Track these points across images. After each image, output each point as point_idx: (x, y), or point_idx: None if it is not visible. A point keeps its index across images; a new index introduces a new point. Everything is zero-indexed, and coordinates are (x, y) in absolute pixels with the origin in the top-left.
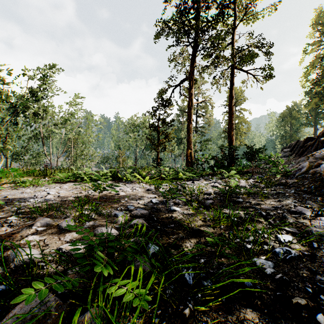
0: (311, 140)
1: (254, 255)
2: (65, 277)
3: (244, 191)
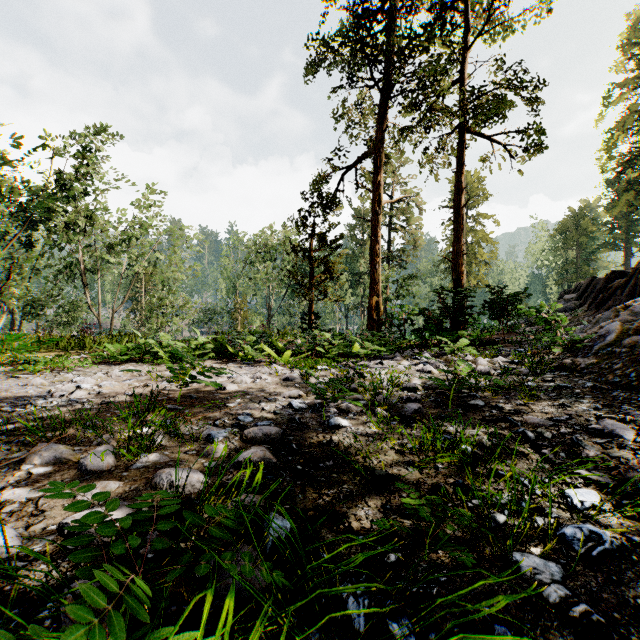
0: (620, 277)
1: (516, 545)
2: (32, 624)
3: (486, 383)
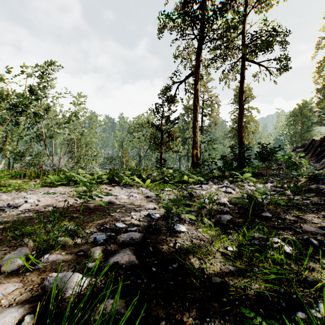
0: None
1: None
2: None
3: (268, 201)
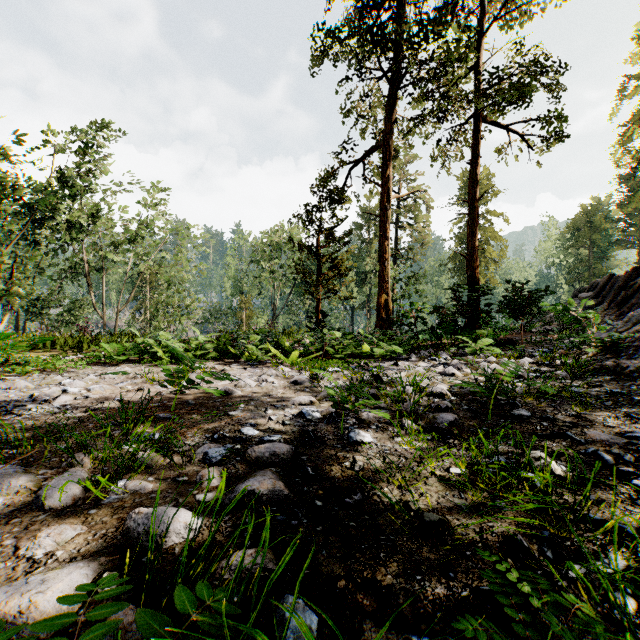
0: None
1: None
2: None
3: (524, 389)
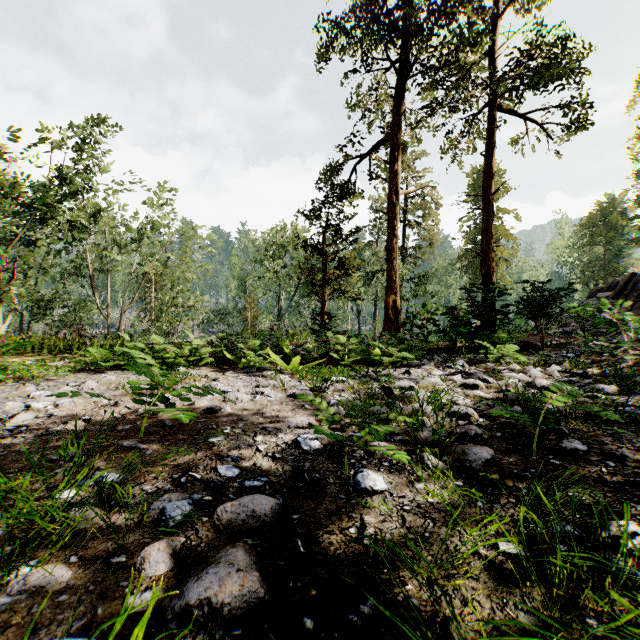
0: None
1: None
2: None
3: (568, 409)
